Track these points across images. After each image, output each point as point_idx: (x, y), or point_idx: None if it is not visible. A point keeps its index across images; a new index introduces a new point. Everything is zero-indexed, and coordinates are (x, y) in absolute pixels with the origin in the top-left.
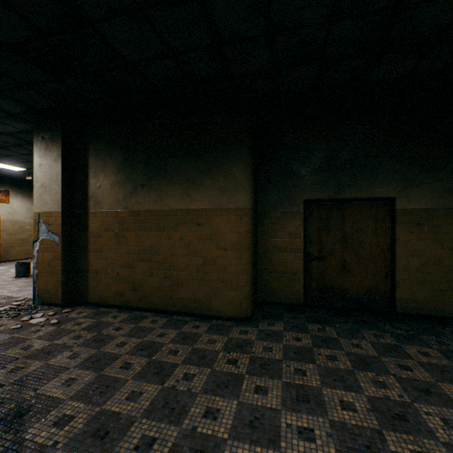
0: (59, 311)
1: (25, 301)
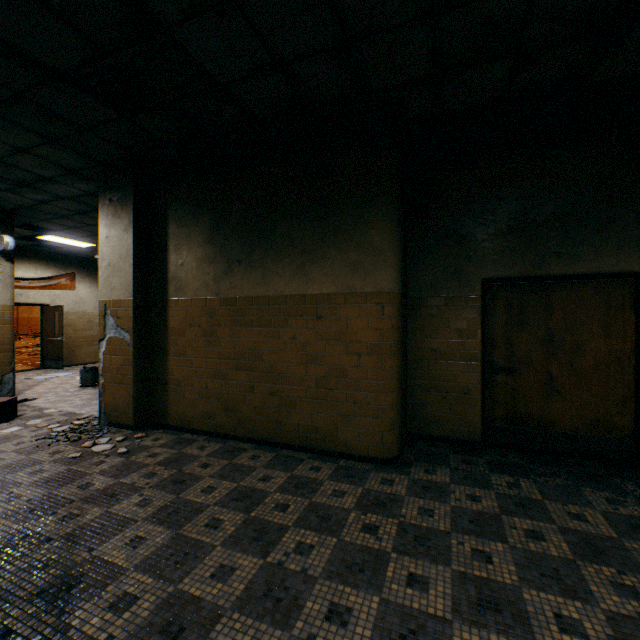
0: (129, 435)
1: (89, 420)
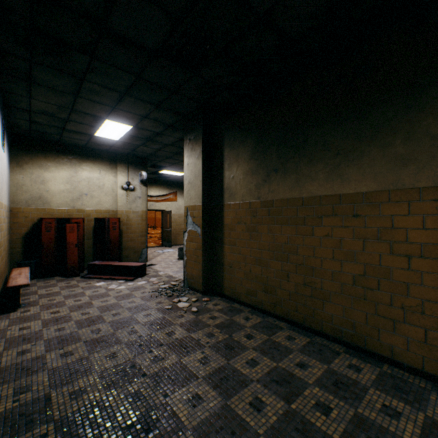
0: (199, 297)
1: (179, 283)
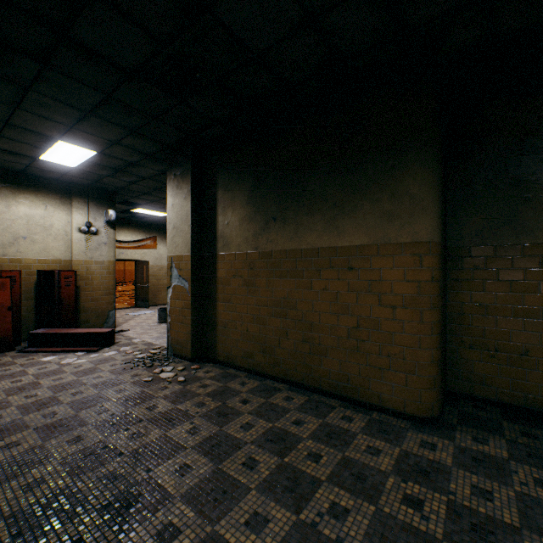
0: (187, 366)
1: (161, 350)
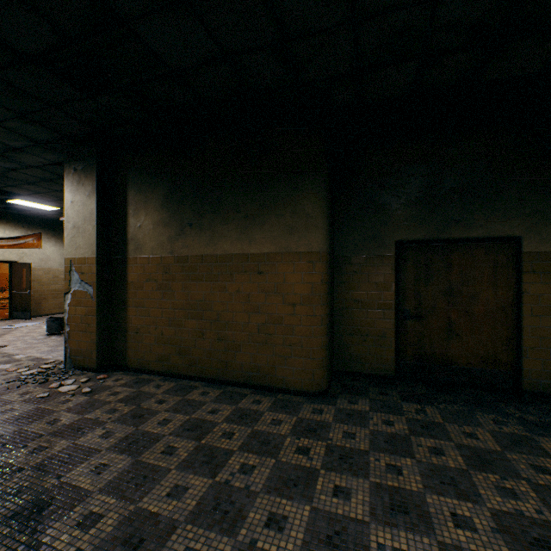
0: (93, 377)
1: (56, 364)
